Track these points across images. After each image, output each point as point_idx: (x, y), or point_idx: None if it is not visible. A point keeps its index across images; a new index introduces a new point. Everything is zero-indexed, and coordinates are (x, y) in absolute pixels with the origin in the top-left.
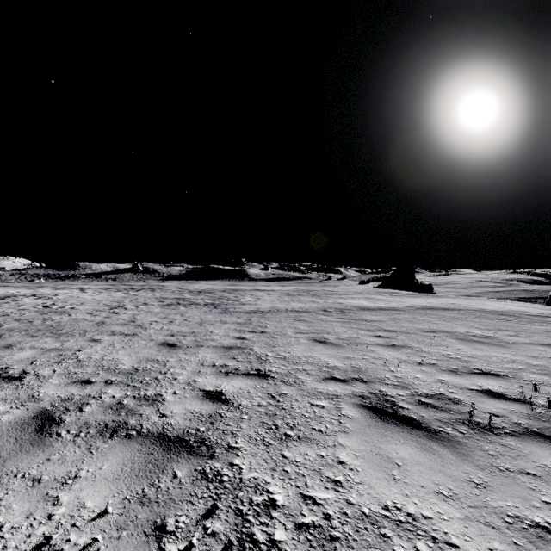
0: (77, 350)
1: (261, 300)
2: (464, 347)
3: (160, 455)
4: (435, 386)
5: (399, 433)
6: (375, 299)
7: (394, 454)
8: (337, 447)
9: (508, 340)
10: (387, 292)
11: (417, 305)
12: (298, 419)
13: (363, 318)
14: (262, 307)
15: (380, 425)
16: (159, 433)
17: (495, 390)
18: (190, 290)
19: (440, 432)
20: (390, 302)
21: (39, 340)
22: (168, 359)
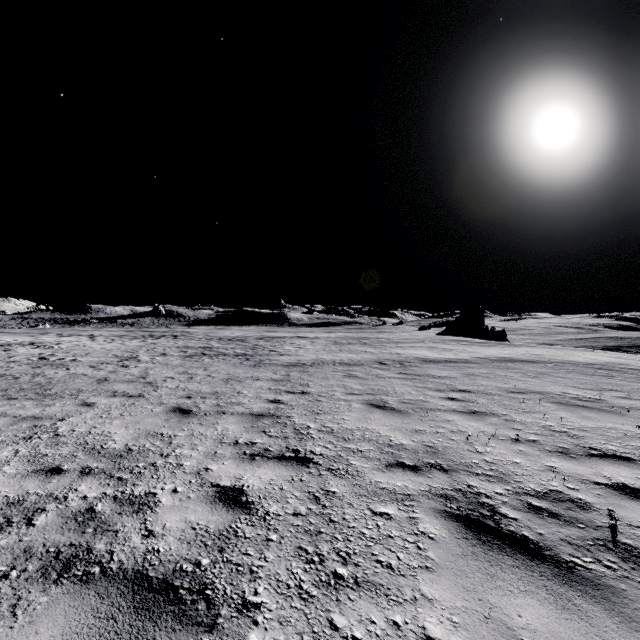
0: (59, 419)
1: (303, 349)
2: (567, 414)
3: (127, 621)
4: (545, 477)
5: (514, 570)
6: (440, 348)
7: (516, 618)
8: (420, 602)
9: (621, 404)
10: (454, 340)
11: (492, 356)
12: (354, 542)
13: (429, 374)
14: (304, 359)
15: (482, 554)
16: (136, 571)
17: (632, 484)
18: (220, 337)
19: (576, 567)
20: (459, 353)
21: (15, 404)
22: (176, 433)
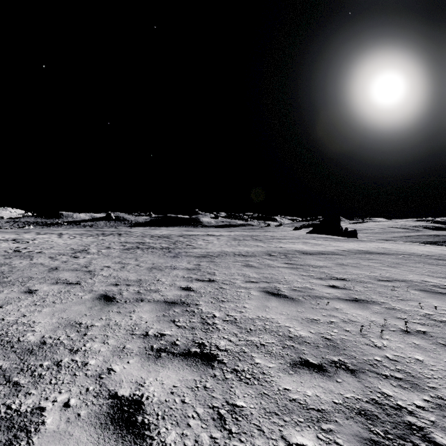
0: None
1: (211, 244)
2: (438, 302)
3: None
4: None
5: None
6: (312, 243)
7: None
8: None
9: None
10: (320, 237)
11: (352, 249)
12: None
13: (309, 264)
14: (211, 251)
15: None
16: None
17: None
18: (151, 235)
19: None
20: (327, 246)
21: None
22: (93, 322)
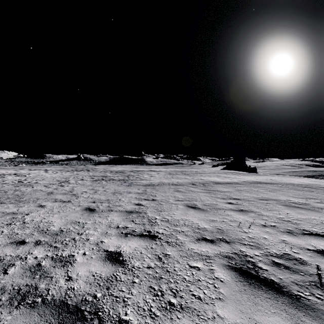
0: (26, 214)
1: (153, 177)
2: (290, 211)
3: None
4: (280, 246)
5: (267, 300)
6: (223, 176)
7: None
8: (217, 320)
9: (318, 206)
10: (230, 172)
11: (250, 180)
12: (180, 284)
13: (218, 190)
14: (153, 182)
15: (249, 290)
16: (61, 301)
17: None
18: (111, 171)
19: (301, 298)
20: (233, 179)
21: (4, 206)
22: (86, 221)
